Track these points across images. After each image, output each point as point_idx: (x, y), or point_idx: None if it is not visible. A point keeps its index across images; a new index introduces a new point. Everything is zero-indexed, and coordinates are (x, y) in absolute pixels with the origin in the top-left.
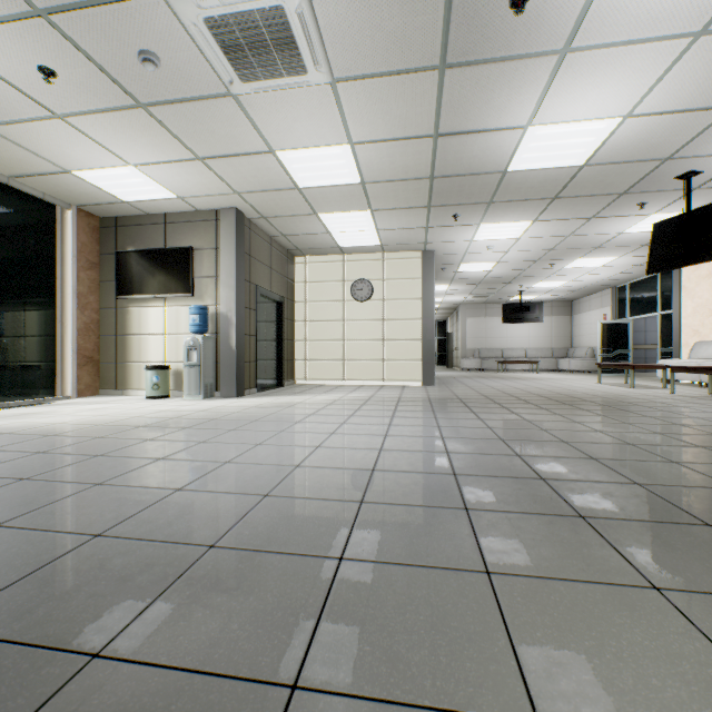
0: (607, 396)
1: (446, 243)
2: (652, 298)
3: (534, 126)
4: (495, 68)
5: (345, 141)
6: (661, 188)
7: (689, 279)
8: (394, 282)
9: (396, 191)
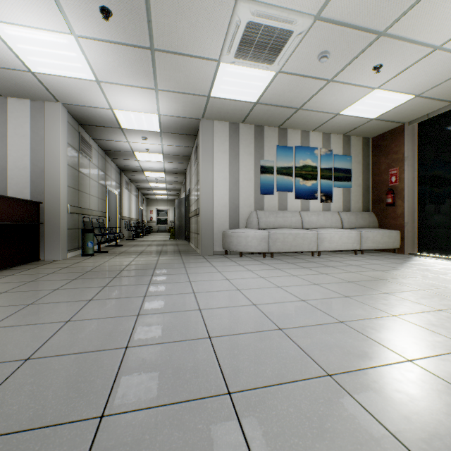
0: None
1: None
2: None
3: None
4: None
5: None
6: None
7: None
8: None
9: None
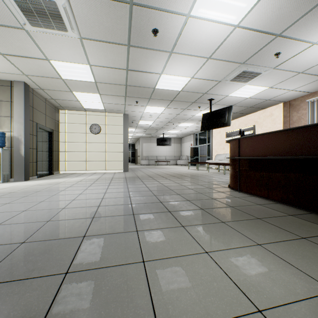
0: (190, 173)
1: (133, 111)
2: (205, 139)
3: (163, 74)
4: (148, 51)
5: (87, 63)
6: (204, 102)
7: (214, 133)
8: (111, 126)
9: (111, 88)
